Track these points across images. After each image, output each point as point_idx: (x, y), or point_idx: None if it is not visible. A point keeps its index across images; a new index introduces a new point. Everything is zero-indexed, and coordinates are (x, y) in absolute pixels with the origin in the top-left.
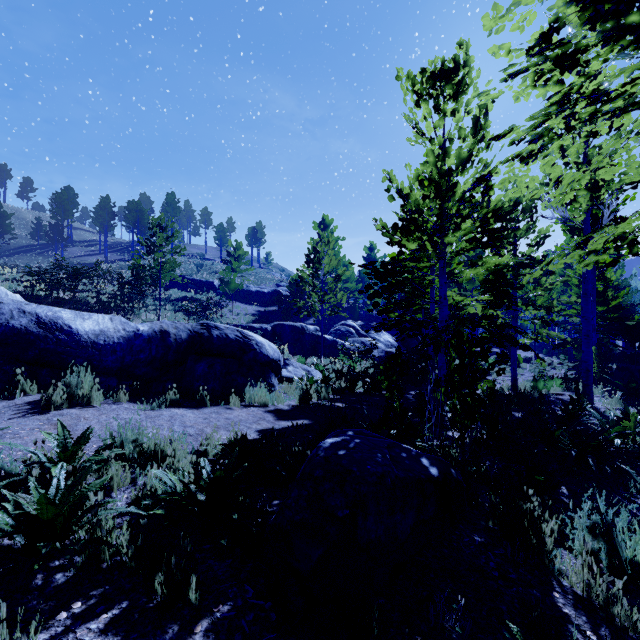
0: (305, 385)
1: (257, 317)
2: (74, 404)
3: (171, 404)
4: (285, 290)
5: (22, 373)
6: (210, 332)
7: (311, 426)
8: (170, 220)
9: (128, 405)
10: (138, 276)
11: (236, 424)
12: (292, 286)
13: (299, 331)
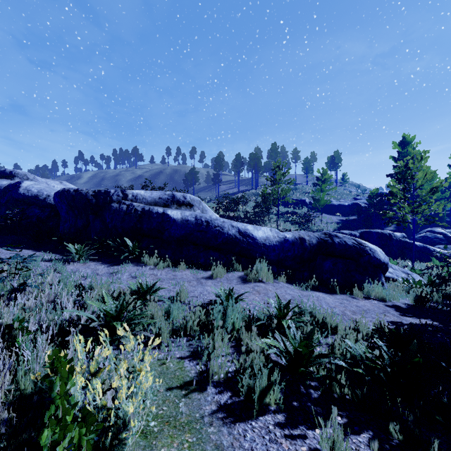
0: (411, 287)
1: (340, 225)
2: (260, 280)
3: (312, 288)
4: (362, 202)
5: (234, 259)
6: (332, 239)
7: (439, 328)
8: (284, 162)
9: (287, 285)
10: (265, 200)
11: (367, 312)
12: (371, 199)
13: (386, 237)
